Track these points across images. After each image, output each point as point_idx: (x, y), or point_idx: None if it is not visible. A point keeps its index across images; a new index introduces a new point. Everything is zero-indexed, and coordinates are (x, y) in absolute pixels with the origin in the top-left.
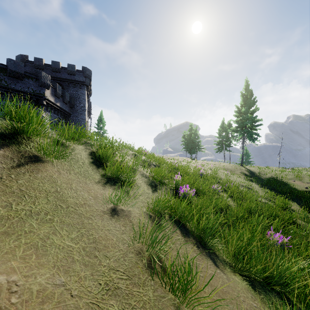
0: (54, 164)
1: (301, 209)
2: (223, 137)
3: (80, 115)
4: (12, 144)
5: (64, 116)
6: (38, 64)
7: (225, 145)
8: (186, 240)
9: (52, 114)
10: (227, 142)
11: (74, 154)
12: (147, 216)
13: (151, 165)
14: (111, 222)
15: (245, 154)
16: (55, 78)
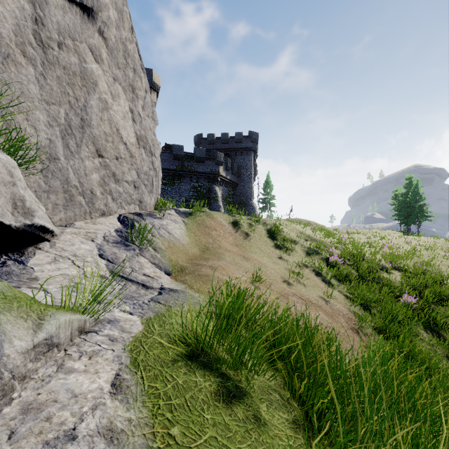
0: (253, 237)
1: None
2: None
3: (246, 183)
4: (238, 228)
5: (232, 187)
6: (211, 140)
7: None
8: (317, 277)
9: (223, 188)
10: None
11: (259, 231)
12: (297, 264)
13: (314, 239)
14: (279, 260)
15: None
16: (224, 150)
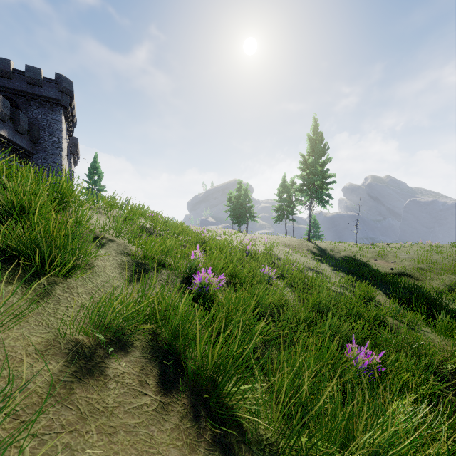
0: None
1: (390, 300)
2: (284, 201)
3: (51, 156)
4: None
5: (19, 155)
6: None
7: (287, 212)
8: (167, 402)
9: None
10: (290, 207)
11: None
12: (64, 348)
13: (156, 235)
14: None
15: (313, 226)
16: (2, 88)
